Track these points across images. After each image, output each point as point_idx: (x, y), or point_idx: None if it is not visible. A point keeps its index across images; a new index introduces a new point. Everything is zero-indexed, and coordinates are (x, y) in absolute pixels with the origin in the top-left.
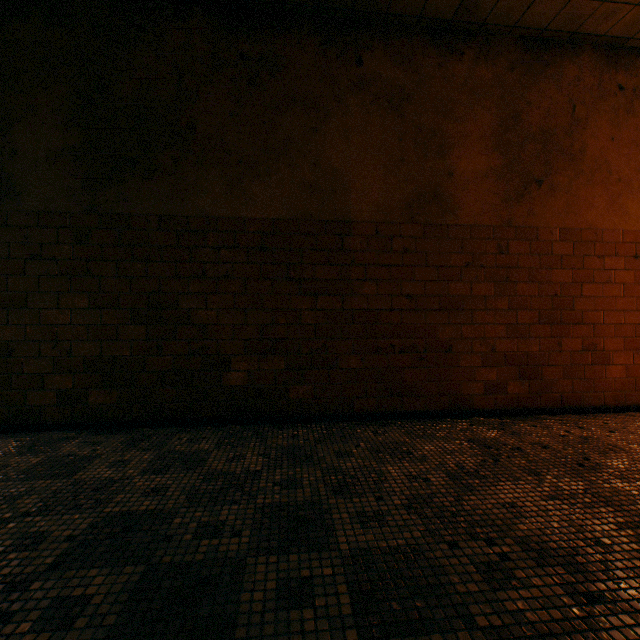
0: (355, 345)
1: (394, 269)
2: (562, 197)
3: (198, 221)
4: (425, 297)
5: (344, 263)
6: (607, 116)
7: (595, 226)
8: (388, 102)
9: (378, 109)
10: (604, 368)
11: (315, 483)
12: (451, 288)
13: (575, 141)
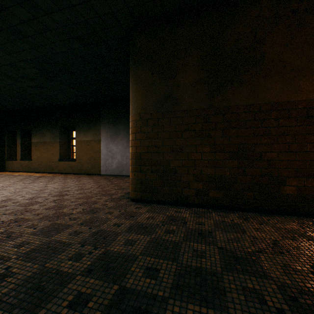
0: None
1: None
2: None
3: (265, 106)
4: None
5: None
6: None
7: None
8: None
9: None
10: None
11: None
12: None
13: None
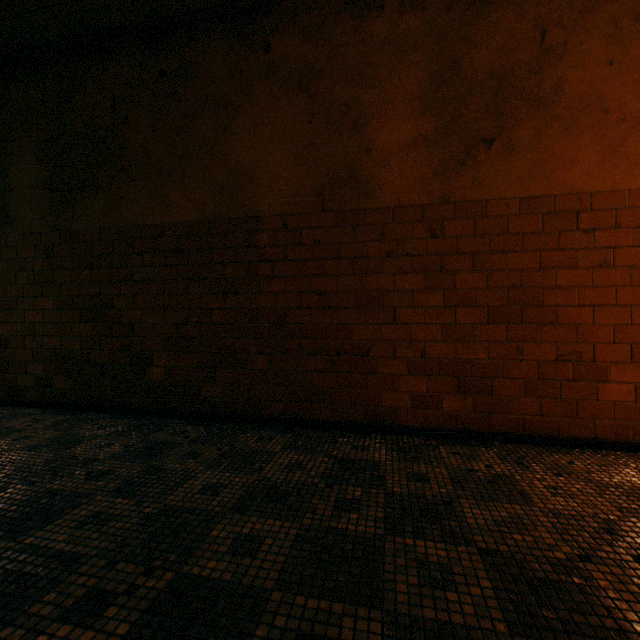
0: (263, 345)
1: (303, 264)
2: (525, 156)
3: (128, 230)
4: (338, 293)
5: (252, 260)
6: (601, 32)
7: (580, 189)
8: (297, 84)
9: (286, 94)
10: (596, 386)
11: (118, 478)
12: (369, 282)
13: (546, 78)
